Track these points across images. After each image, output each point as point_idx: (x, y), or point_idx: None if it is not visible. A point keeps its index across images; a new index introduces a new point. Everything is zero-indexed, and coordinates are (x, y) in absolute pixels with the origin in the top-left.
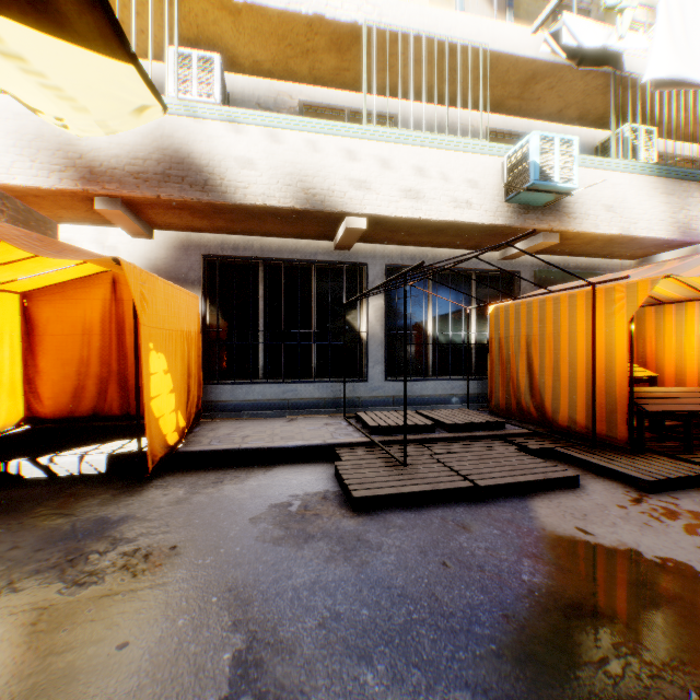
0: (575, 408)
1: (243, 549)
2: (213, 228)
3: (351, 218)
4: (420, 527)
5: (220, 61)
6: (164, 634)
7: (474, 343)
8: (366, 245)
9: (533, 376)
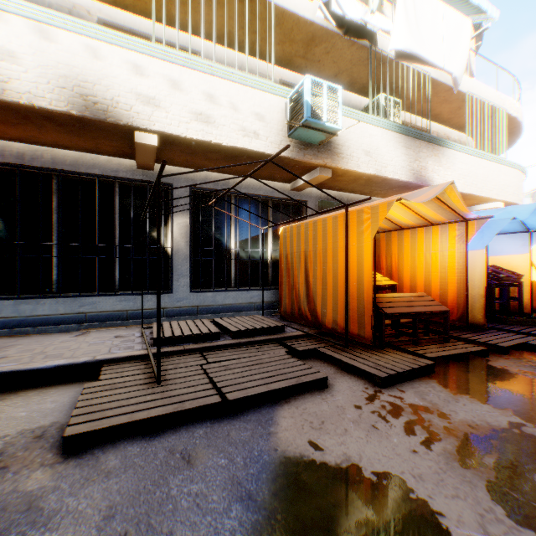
0: (338, 312)
1: None
2: None
3: (141, 133)
4: (134, 469)
5: None
6: None
7: (269, 259)
8: (171, 167)
9: (309, 286)
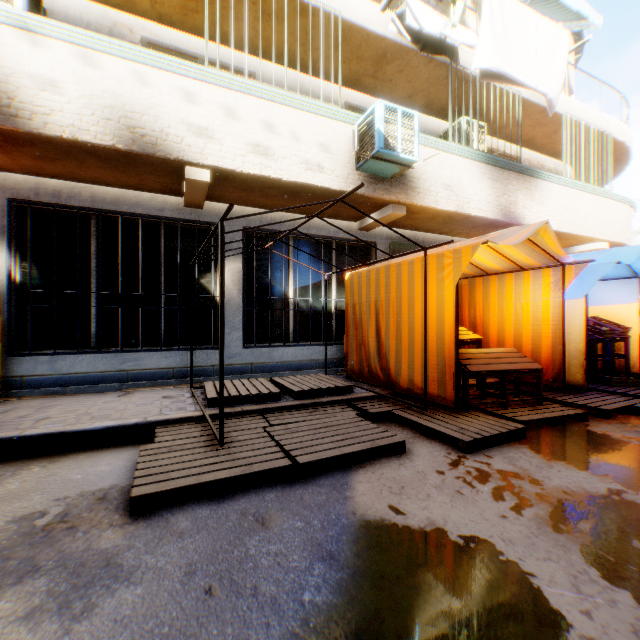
0: (414, 370)
1: None
2: (21, 166)
3: (192, 168)
4: (207, 530)
5: None
6: None
7: (333, 310)
8: (222, 205)
9: (381, 340)
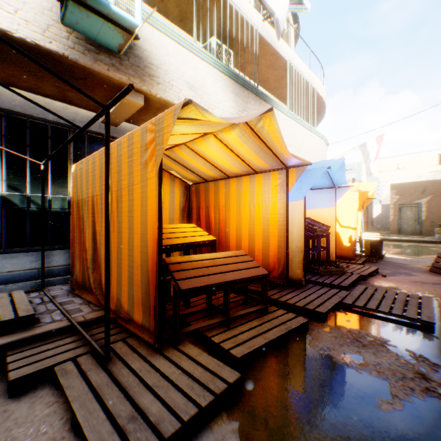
0: (122, 287)
1: None
2: None
3: None
4: None
5: None
6: None
7: (67, 208)
8: None
9: (97, 246)
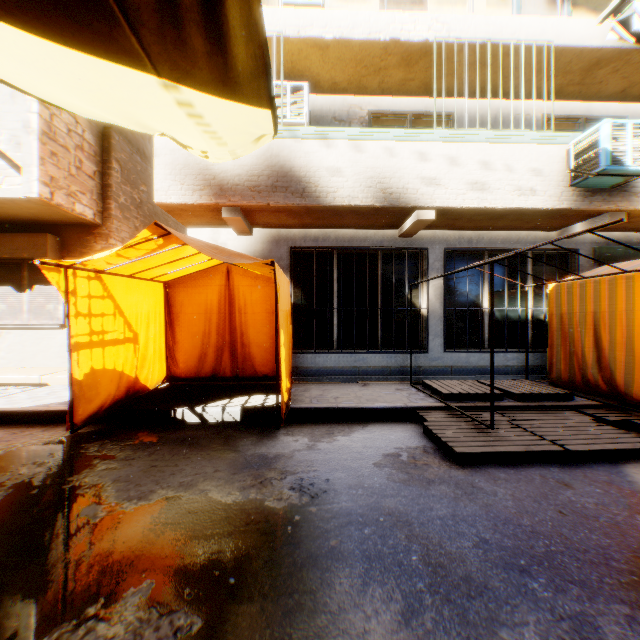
0: None
1: (381, 486)
2: (300, 224)
3: (421, 211)
4: (523, 481)
5: (308, 88)
6: (360, 539)
7: (529, 319)
8: (427, 232)
9: (599, 351)
